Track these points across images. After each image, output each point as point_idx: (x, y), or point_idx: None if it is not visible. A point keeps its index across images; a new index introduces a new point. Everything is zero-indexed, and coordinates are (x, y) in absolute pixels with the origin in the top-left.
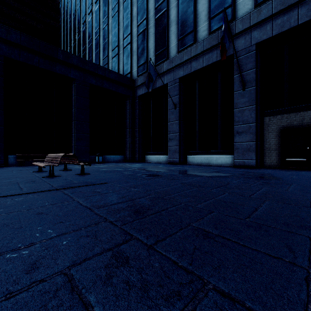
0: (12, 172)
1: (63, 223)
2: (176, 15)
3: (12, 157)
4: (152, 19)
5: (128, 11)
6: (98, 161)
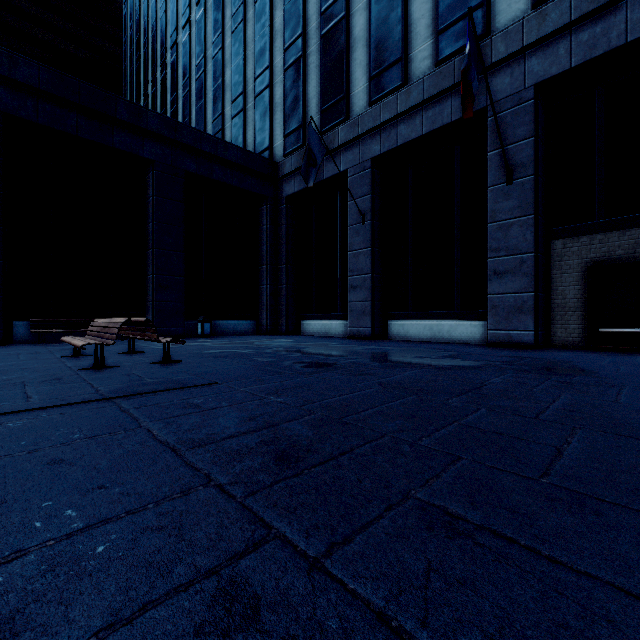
0: (18, 358)
1: (107, 491)
2: (366, 26)
3: (21, 324)
4: (316, 36)
5: (265, 21)
6: (202, 333)
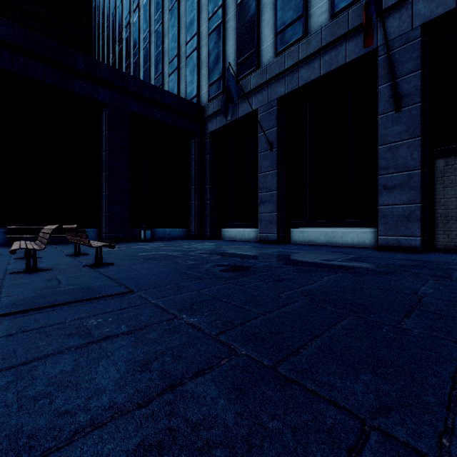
0: None
1: None
2: None
3: (1, 231)
4: (232, 6)
5: None
6: (144, 238)
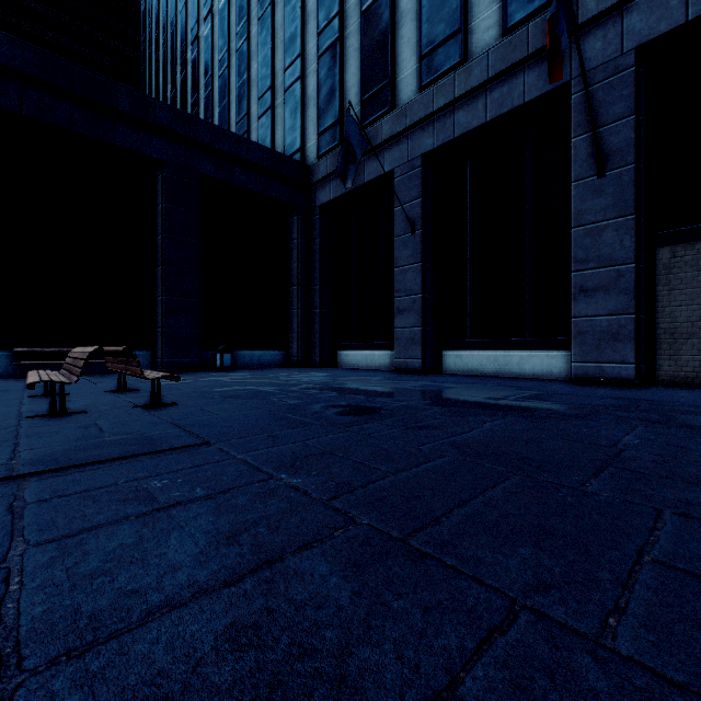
0: None
1: None
2: None
3: (4, 355)
4: (355, 14)
5: (296, 2)
6: (221, 365)
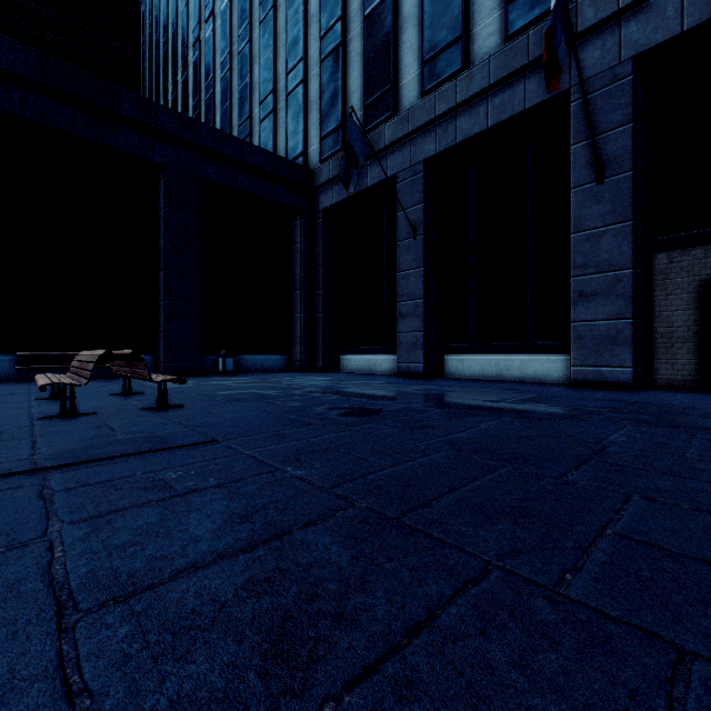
0: None
1: None
2: (417, 2)
3: (7, 359)
4: (357, 19)
5: (298, 5)
6: (223, 370)
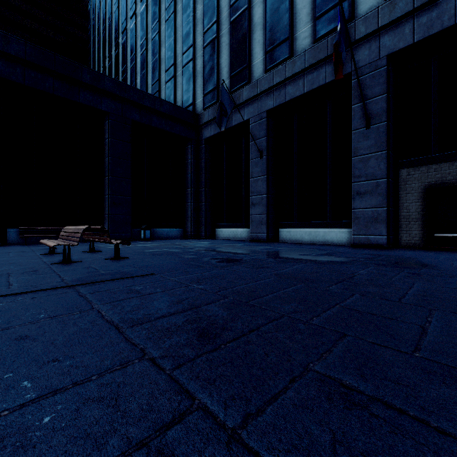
0: (8, 255)
1: (59, 363)
2: (262, 15)
3: (13, 231)
4: (226, 23)
5: (189, 12)
6: (144, 237)
